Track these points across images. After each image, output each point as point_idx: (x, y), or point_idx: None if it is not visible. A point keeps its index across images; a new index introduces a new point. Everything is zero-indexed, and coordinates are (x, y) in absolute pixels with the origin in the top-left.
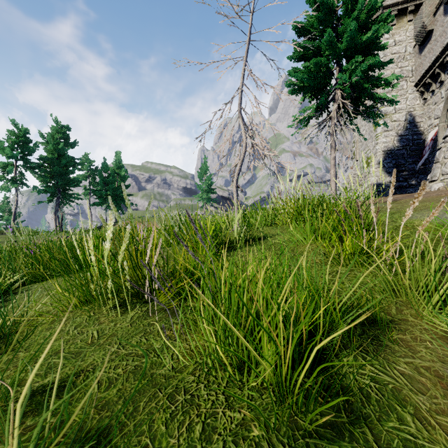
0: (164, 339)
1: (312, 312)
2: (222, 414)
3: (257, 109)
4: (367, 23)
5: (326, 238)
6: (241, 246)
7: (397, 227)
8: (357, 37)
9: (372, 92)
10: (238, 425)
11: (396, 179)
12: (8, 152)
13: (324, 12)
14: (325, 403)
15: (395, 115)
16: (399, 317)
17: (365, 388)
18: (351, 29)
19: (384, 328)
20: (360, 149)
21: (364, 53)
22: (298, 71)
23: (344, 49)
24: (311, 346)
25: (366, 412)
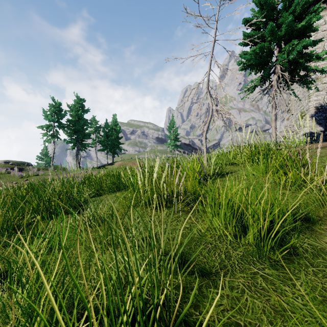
0: (194, 221)
1: (270, 214)
2: (232, 252)
3: (220, 86)
4: (302, 14)
5: (273, 173)
6: (216, 178)
7: (325, 166)
8: (293, 25)
9: (305, 65)
10: (241, 256)
11: (326, 128)
12: (50, 117)
13: (267, 9)
14: (283, 252)
15: (325, 79)
16: (325, 218)
17: (305, 247)
18: (289, 21)
19: (315, 223)
20: (295, 105)
21: (299, 36)
22: (247, 53)
23: (283, 34)
24: (272, 229)
25: (305, 256)
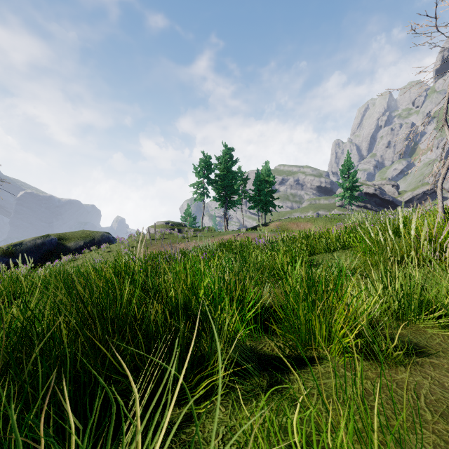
0: None
1: None
2: None
3: None
4: None
5: None
6: None
7: None
8: None
9: None
10: None
11: None
12: (201, 174)
13: None
14: None
15: None
16: None
17: None
18: None
19: None
20: None
21: None
22: None
23: None
24: None
25: None
